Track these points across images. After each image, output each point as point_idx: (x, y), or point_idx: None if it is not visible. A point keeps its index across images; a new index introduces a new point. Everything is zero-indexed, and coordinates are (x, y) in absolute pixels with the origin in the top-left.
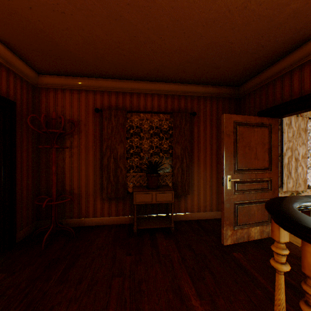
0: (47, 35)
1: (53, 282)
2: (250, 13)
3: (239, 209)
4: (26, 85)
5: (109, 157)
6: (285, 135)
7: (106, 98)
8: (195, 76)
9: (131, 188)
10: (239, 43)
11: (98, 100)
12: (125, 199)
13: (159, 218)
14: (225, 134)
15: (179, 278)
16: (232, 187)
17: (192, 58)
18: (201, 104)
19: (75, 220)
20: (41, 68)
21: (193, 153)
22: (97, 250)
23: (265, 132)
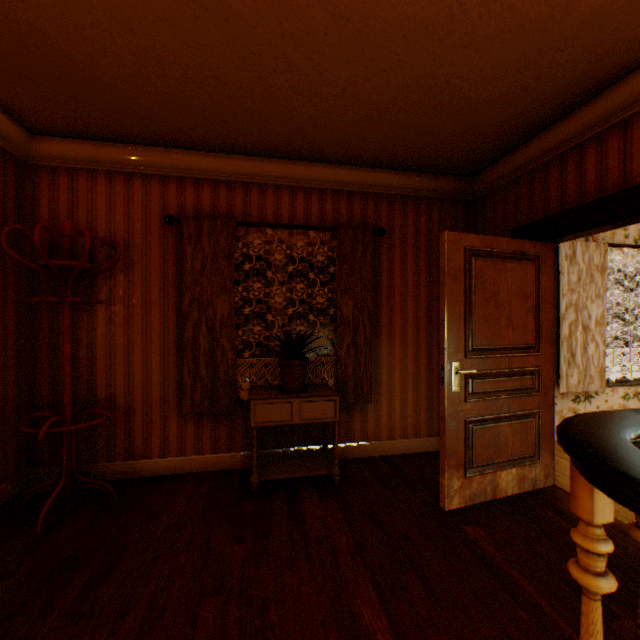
0: (47, 38)
1: (57, 617)
2: (503, 12)
3: (477, 432)
4: (1, 158)
5: (197, 324)
6: (565, 279)
7: (191, 194)
8: (383, 150)
9: (246, 391)
10: (478, 81)
11: (173, 198)
12: (233, 415)
13: (307, 455)
14: (448, 274)
15: (351, 591)
16: (462, 388)
17: (378, 109)
18: (396, 211)
19: (119, 465)
20: (36, 119)
21: (380, 315)
22: (167, 533)
23: (528, 271)
